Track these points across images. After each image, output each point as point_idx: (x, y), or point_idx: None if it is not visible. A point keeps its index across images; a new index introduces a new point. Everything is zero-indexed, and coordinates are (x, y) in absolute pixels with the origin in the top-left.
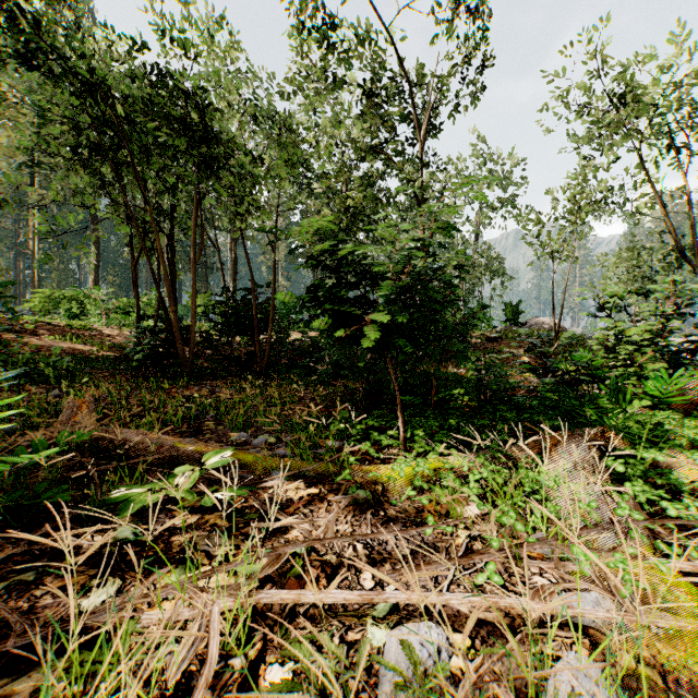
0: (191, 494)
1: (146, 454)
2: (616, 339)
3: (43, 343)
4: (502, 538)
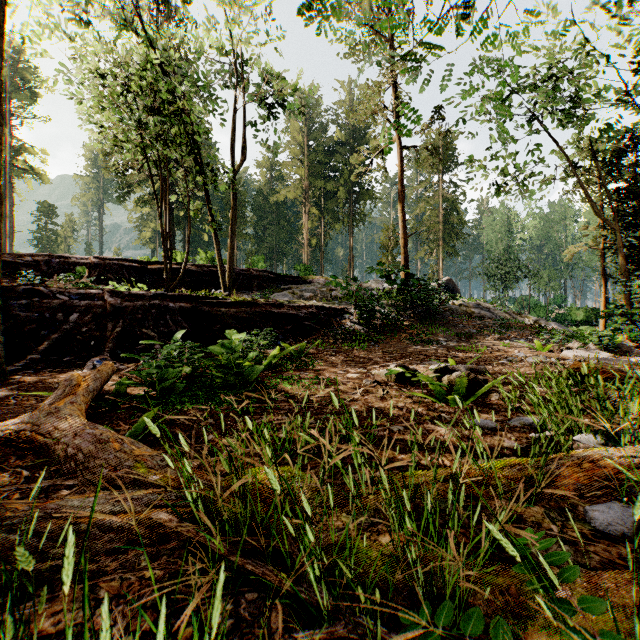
0: None
1: None
2: None
3: None
4: None
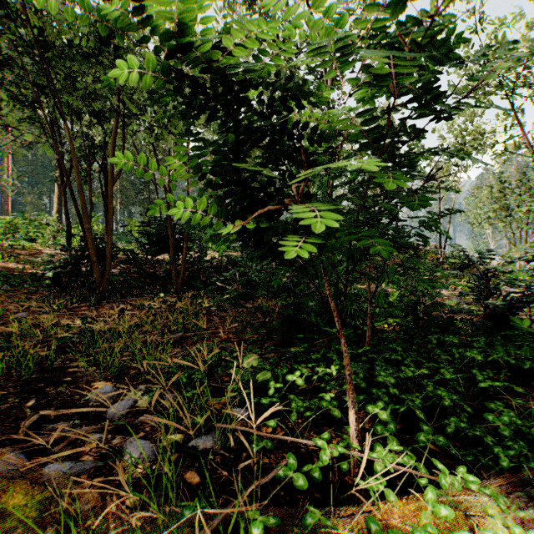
0: None
1: None
2: None
3: None
4: None
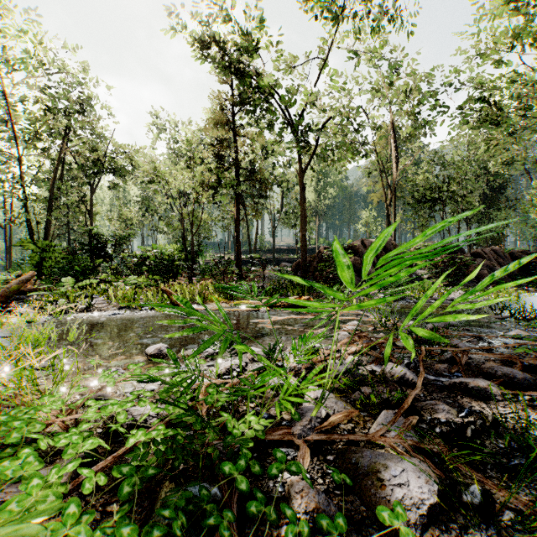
0: None
1: None
2: None
3: None
4: None
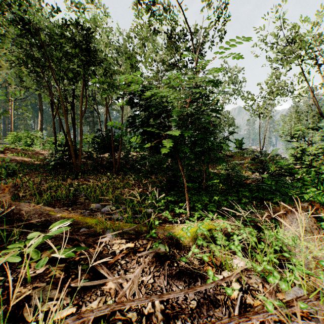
0: (36, 254)
1: (31, 218)
2: (301, 153)
3: (7, 157)
4: (269, 294)
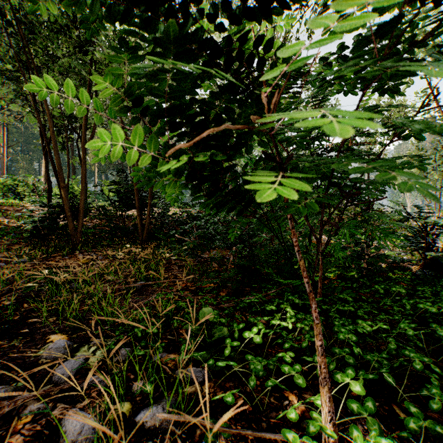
0: None
1: None
2: None
3: None
4: None
